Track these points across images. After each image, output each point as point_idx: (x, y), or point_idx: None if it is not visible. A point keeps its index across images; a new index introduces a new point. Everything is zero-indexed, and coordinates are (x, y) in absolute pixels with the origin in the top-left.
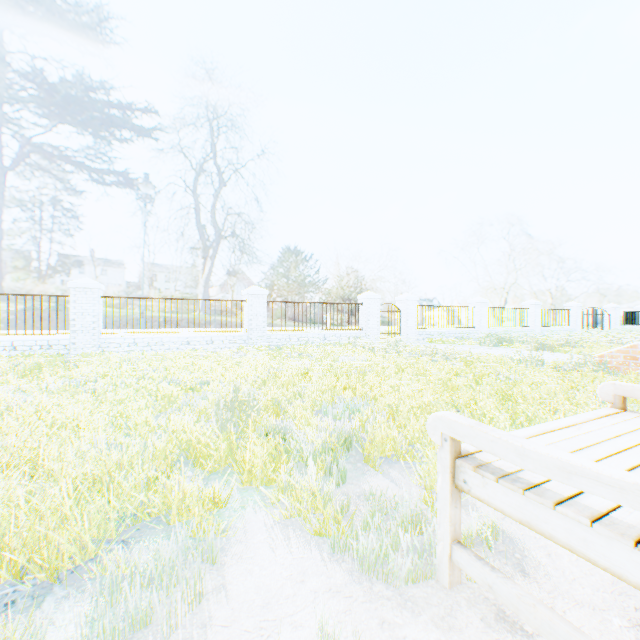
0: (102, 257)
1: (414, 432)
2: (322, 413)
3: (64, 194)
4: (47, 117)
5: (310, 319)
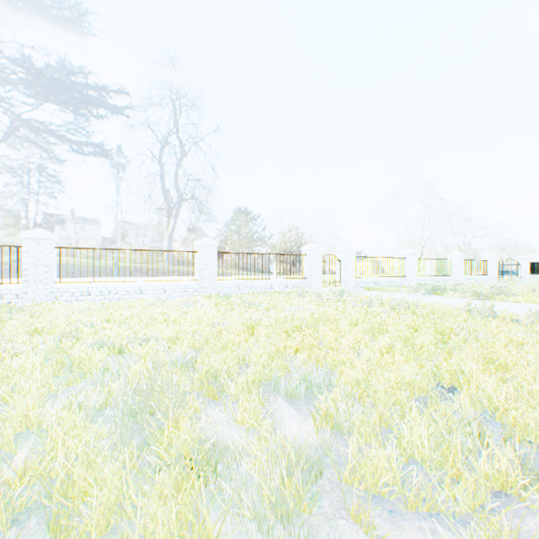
0: (77, 215)
1: (413, 440)
2: (272, 389)
3: (43, 160)
4: (28, 92)
5: (258, 269)
